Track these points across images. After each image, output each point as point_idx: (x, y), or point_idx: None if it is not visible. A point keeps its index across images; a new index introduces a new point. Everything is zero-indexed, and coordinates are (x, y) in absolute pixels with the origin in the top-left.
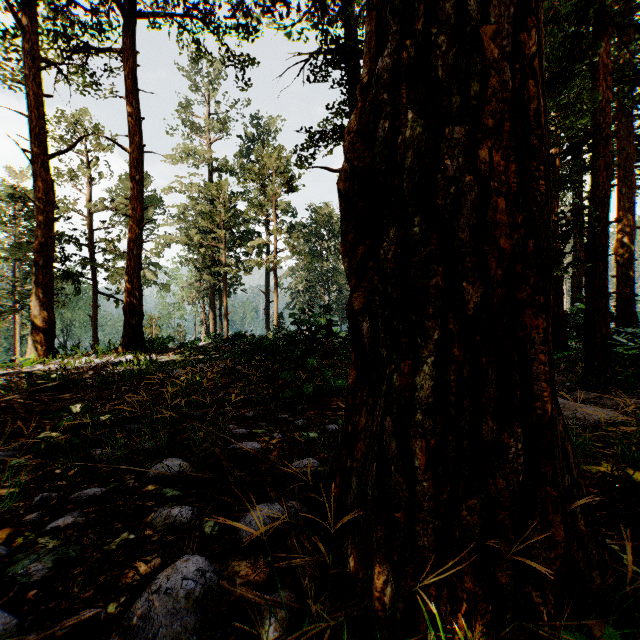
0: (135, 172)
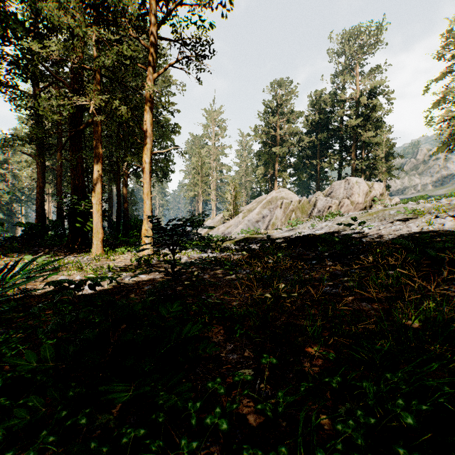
0: None
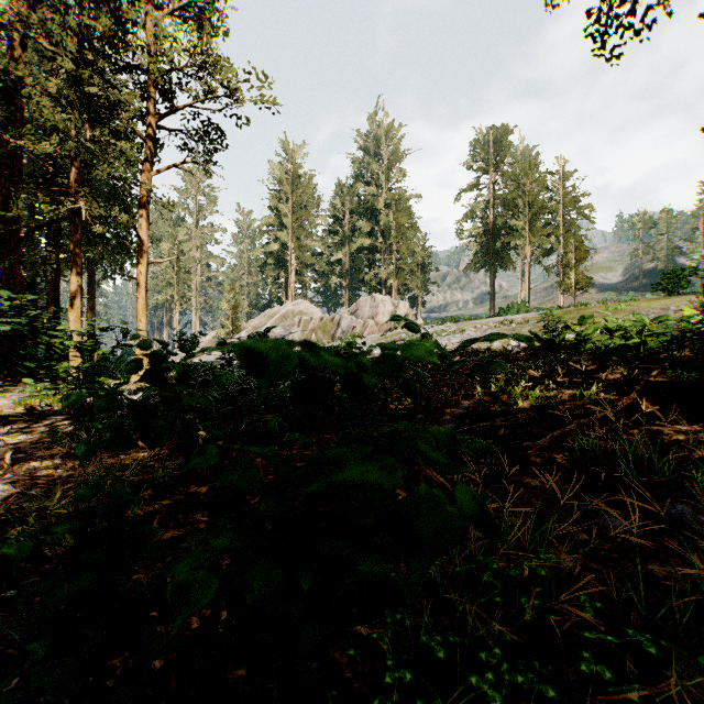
0: None
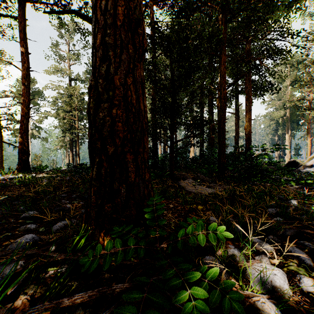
0: (25, 81)
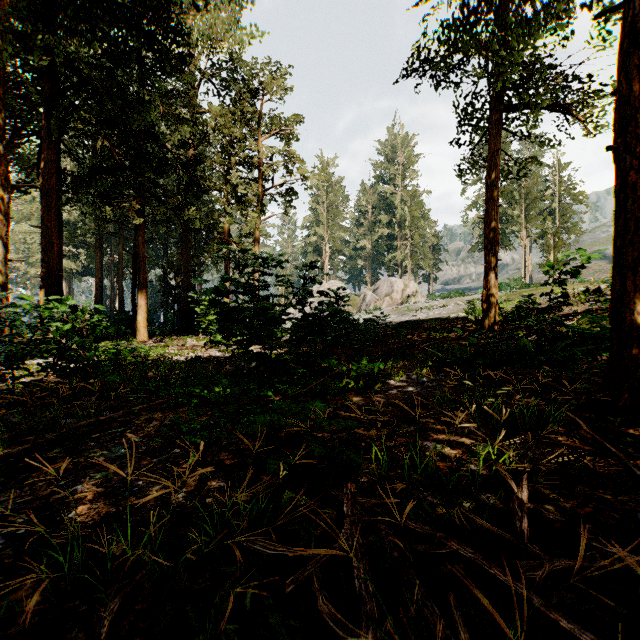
0: None
